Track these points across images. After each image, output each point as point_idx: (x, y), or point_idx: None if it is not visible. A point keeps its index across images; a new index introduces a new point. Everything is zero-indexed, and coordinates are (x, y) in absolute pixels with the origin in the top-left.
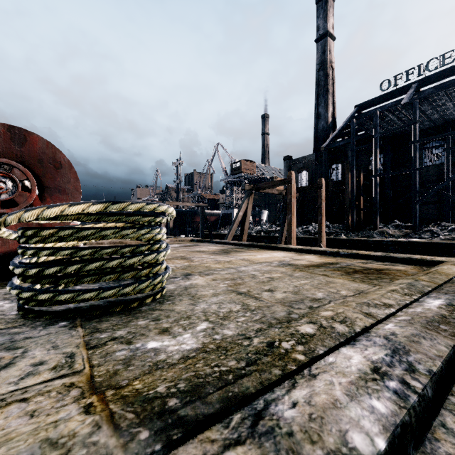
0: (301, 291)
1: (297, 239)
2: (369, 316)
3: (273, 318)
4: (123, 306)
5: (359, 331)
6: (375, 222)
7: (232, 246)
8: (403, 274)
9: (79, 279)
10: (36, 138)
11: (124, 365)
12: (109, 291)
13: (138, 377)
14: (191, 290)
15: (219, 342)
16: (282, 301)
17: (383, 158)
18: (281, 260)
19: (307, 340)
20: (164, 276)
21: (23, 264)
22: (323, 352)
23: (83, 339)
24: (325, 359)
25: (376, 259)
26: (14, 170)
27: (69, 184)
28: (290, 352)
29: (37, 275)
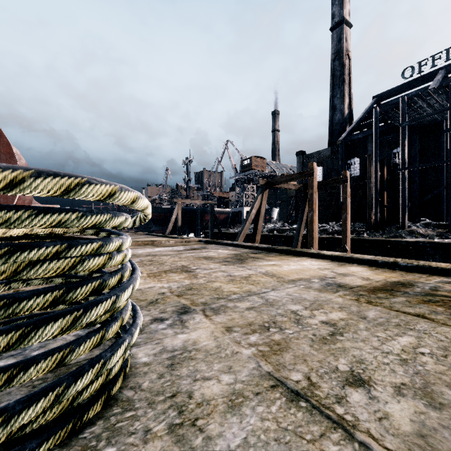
0: (434, 385)
1: None
2: None
3: None
4: None
5: None
6: (403, 221)
7: (246, 249)
8: None
9: None
10: None
11: None
12: None
13: None
14: (181, 373)
15: None
16: None
17: (408, 151)
18: (321, 276)
19: None
20: (111, 358)
21: None
22: None
23: None
24: None
25: None
26: None
27: None
28: None
29: None
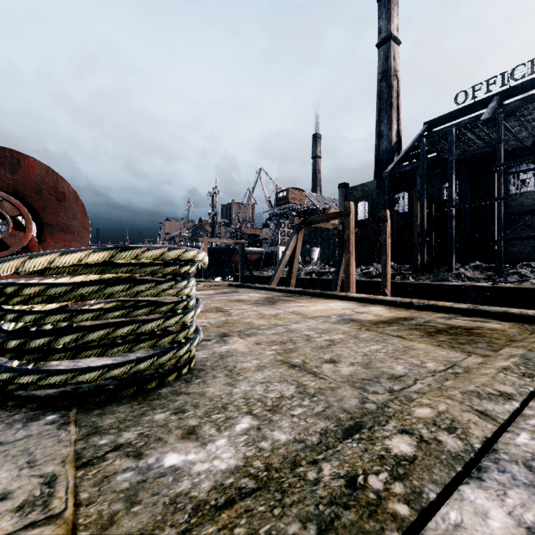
0: (374, 362)
1: (356, 283)
2: (486, 418)
3: (341, 409)
4: (136, 388)
5: (479, 448)
6: (450, 263)
7: (278, 293)
8: (501, 335)
9: (75, 353)
10: (33, 163)
11: (125, 503)
12: (117, 369)
13: (145, 531)
14: (228, 360)
15: (268, 455)
16: (350, 379)
17: (459, 186)
18: (340, 314)
19: (406, 469)
20: (193, 343)
21: (1, 333)
22: (436, 496)
23: (74, 447)
24: (444, 514)
25: (461, 312)
26: (4, 204)
27: (75, 220)
28: (384, 499)
29: (18, 349)
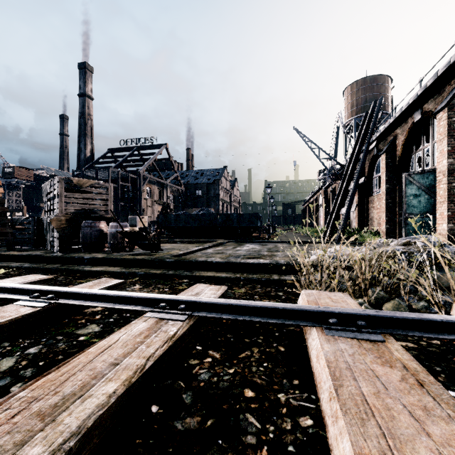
0: None
1: None
2: None
3: None
4: None
5: None
6: None
7: None
8: None
9: None
10: None
11: None
12: None
13: None
14: None
15: None
16: None
17: None
18: None
19: None
20: None
21: None
22: None
23: None
24: None
25: None
26: None
27: None
28: None
29: None
